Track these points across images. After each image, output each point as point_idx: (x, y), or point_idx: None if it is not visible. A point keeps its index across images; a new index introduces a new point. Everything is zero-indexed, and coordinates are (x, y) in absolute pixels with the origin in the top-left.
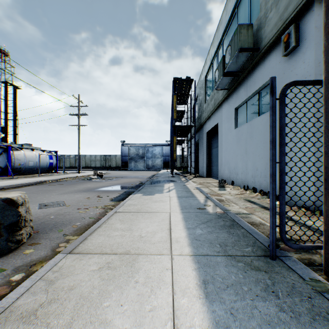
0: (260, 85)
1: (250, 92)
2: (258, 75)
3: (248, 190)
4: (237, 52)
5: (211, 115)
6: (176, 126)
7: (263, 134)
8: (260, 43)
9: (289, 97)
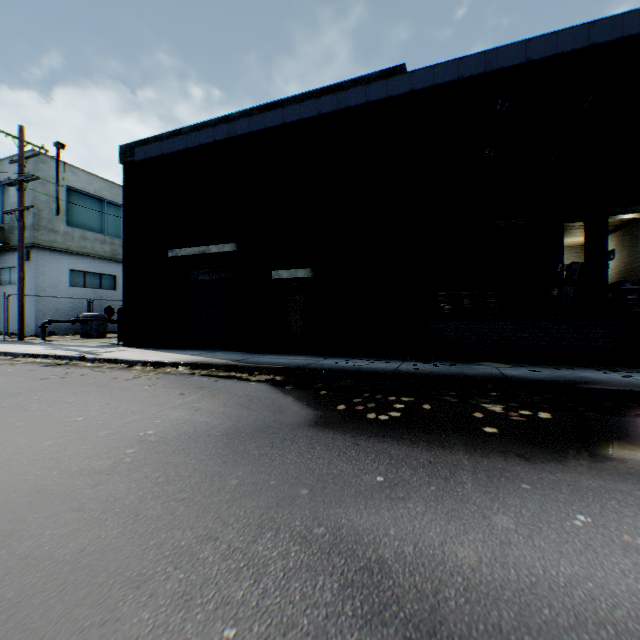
0: (12, 266)
1: (5, 265)
2: (11, 258)
3: (3, 335)
4: None
5: None
6: None
7: (14, 298)
8: (12, 242)
9: (28, 283)
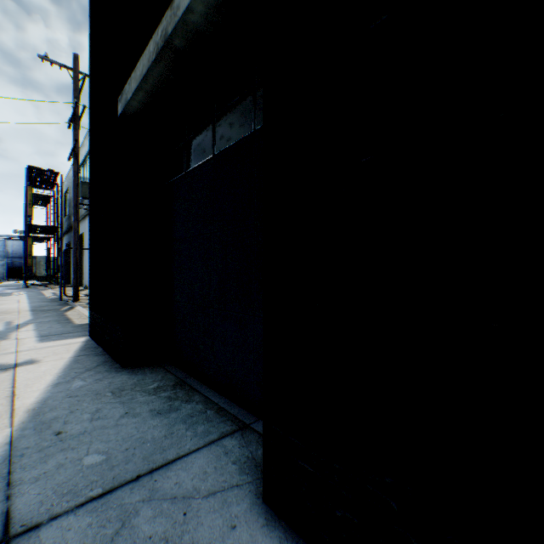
0: None
1: None
2: None
3: None
4: (81, 198)
5: (80, 221)
6: (33, 225)
7: None
8: None
9: None
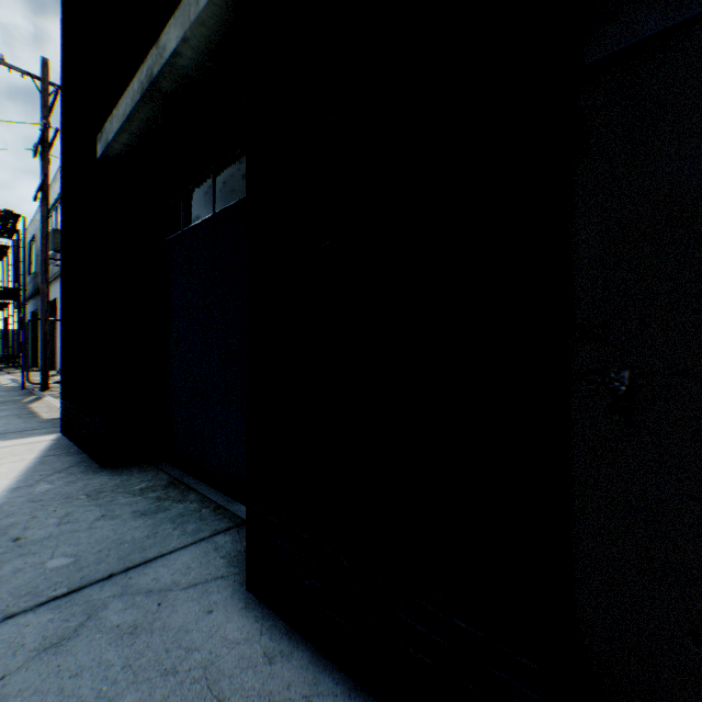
0: None
1: None
2: None
3: None
4: (54, 251)
5: (53, 282)
6: None
7: None
8: None
9: None
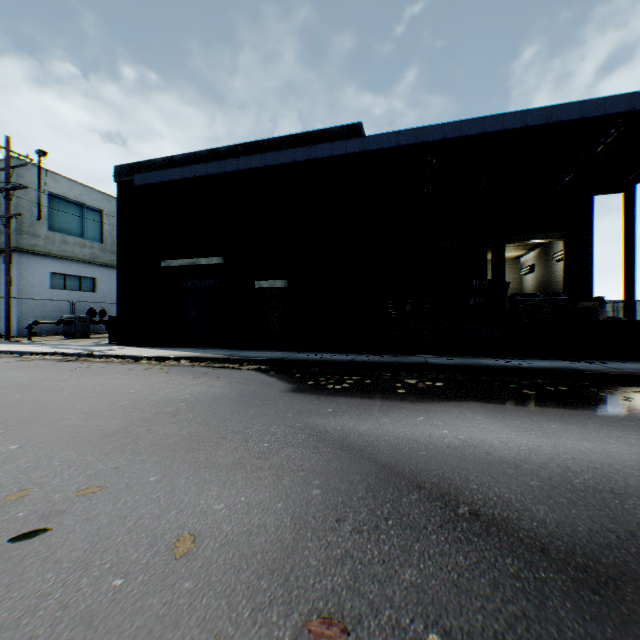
0: None
1: None
2: None
3: None
4: None
5: None
6: None
7: None
8: None
9: None
